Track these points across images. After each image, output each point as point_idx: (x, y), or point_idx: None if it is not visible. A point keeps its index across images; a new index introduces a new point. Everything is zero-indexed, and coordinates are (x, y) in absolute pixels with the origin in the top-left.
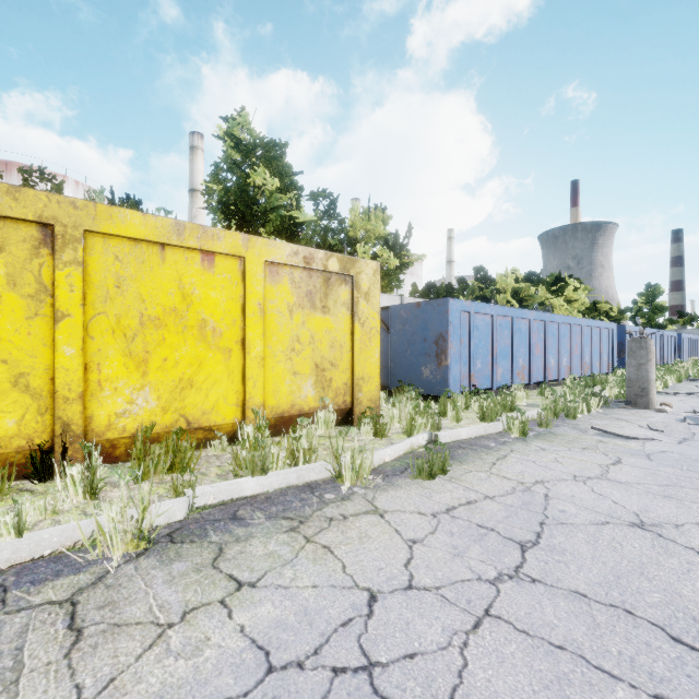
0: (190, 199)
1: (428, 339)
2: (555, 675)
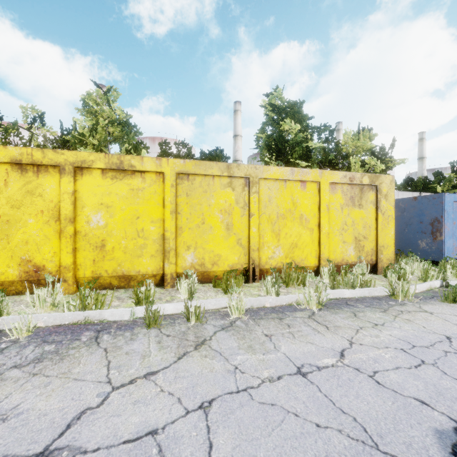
0: (234, 141)
1: (424, 221)
2: None
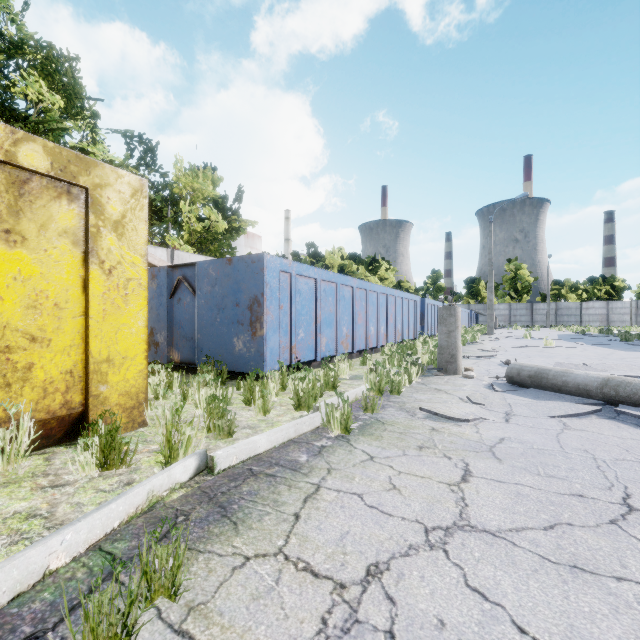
0: None
1: (241, 303)
2: None
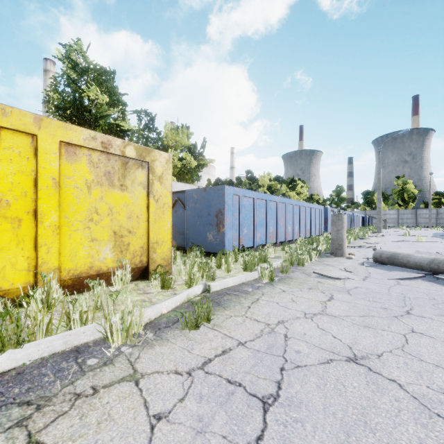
0: (44, 108)
1: (211, 213)
2: None
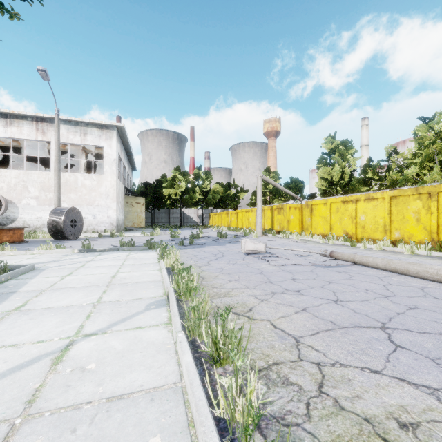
0: None
1: None
2: None
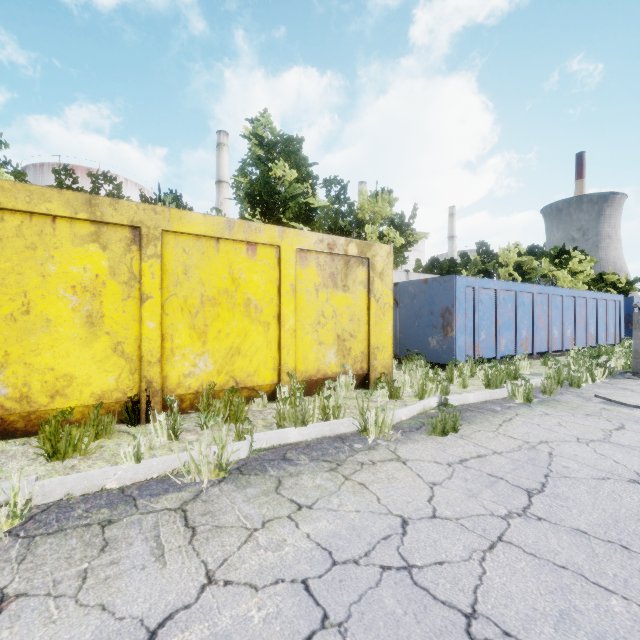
0: (217, 189)
1: (435, 312)
2: (558, 585)
